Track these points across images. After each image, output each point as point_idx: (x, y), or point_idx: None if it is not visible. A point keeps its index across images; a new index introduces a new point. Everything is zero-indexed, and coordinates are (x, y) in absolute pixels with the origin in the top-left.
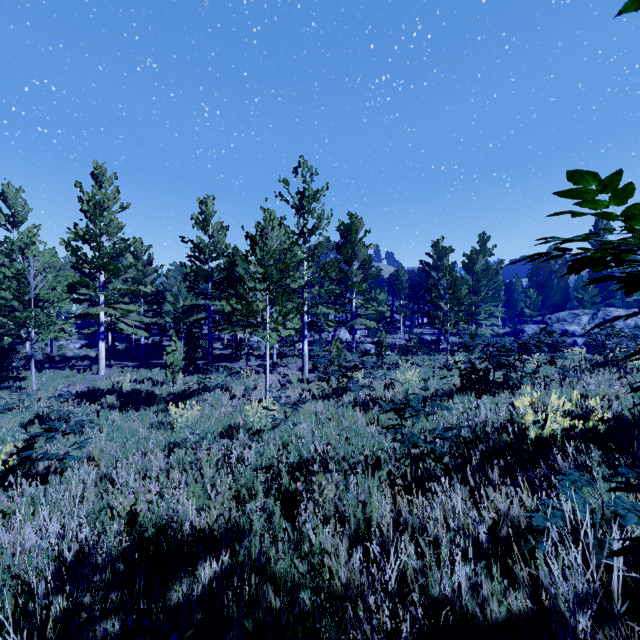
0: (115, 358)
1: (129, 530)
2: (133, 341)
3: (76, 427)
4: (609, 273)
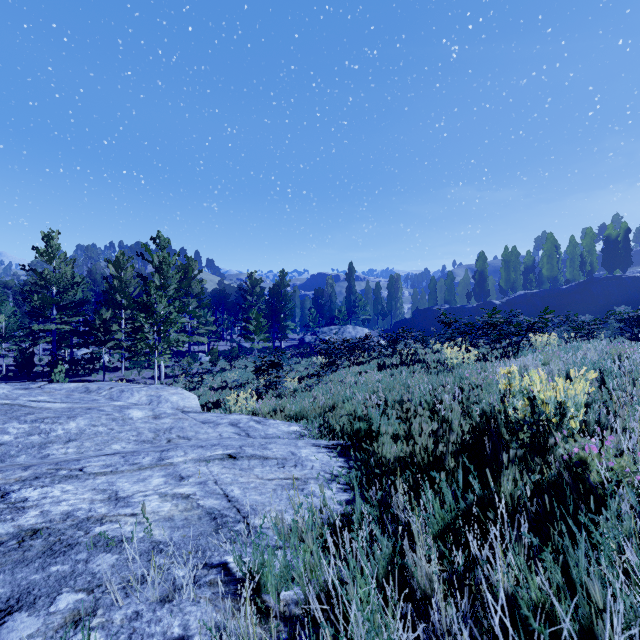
0: None
1: None
2: None
3: None
4: (354, 300)
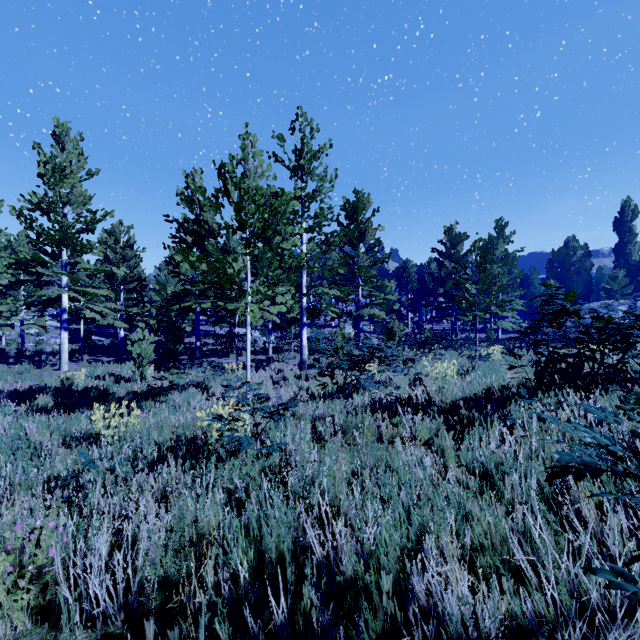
0: (92, 353)
1: None
2: (118, 336)
3: None
4: (638, 262)
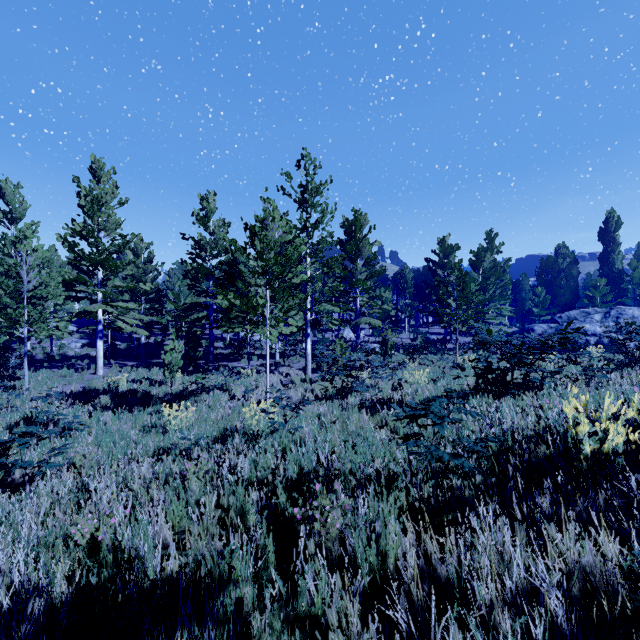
0: (115, 357)
1: (91, 562)
2: (134, 340)
3: (53, 432)
4: (620, 271)
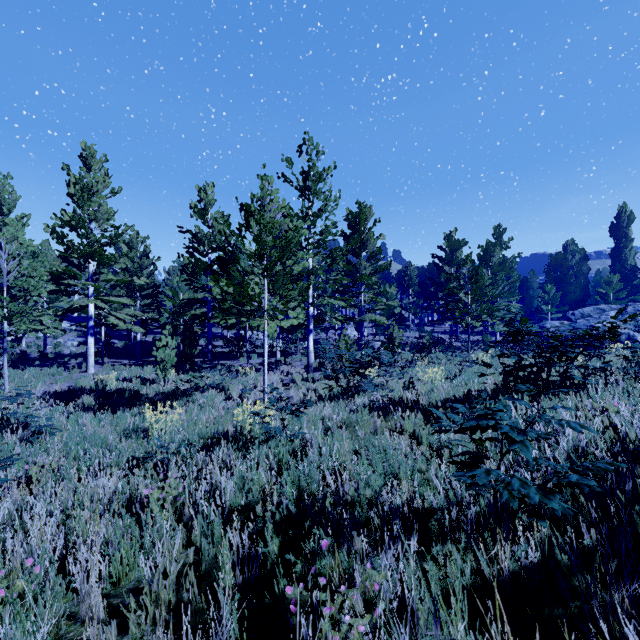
0: (110, 356)
1: None
2: (132, 338)
3: None
4: (633, 267)
